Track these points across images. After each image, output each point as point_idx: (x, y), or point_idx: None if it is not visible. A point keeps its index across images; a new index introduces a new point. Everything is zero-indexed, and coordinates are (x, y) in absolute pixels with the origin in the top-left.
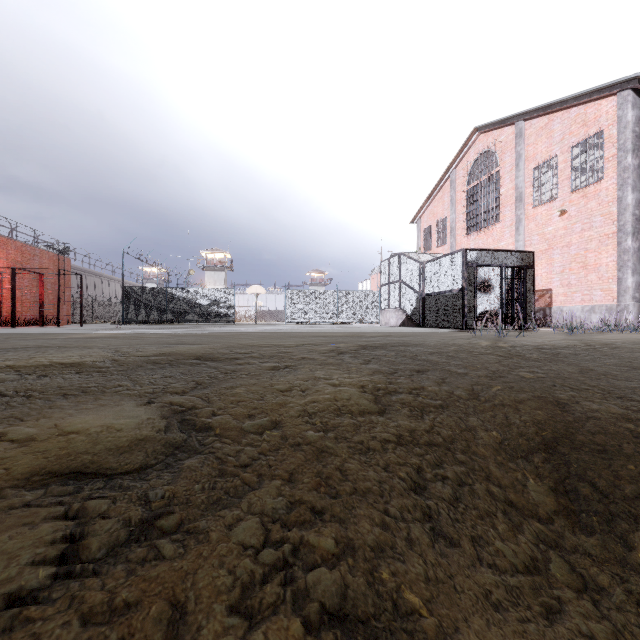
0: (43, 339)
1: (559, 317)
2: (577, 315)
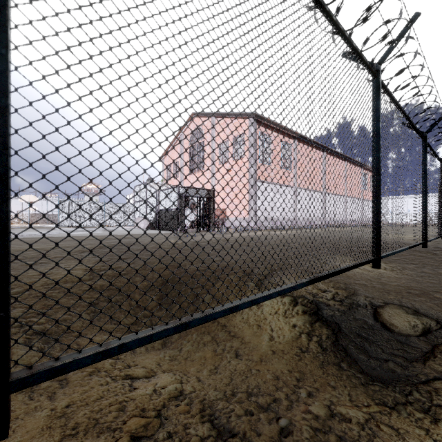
0: None
1: (229, 223)
2: (235, 222)
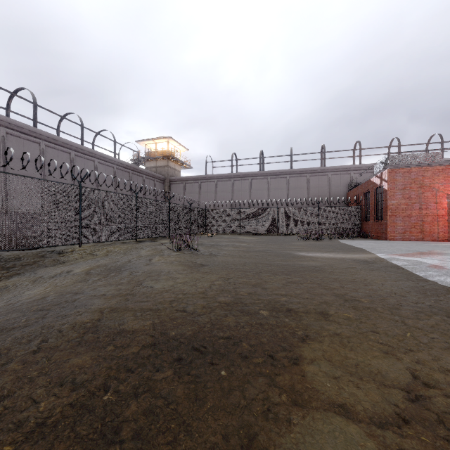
0: (284, 253)
1: None
2: None
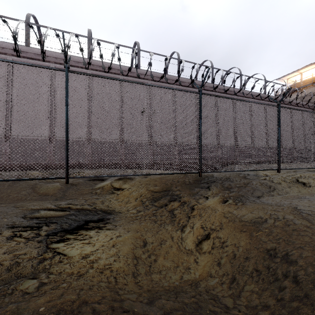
0: None
1: None
2: None
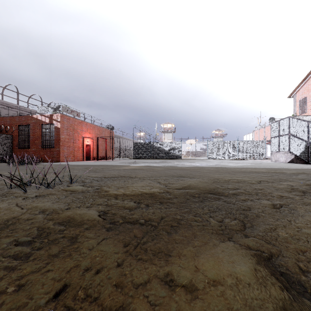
0: (116, 170)
1: None
2: None
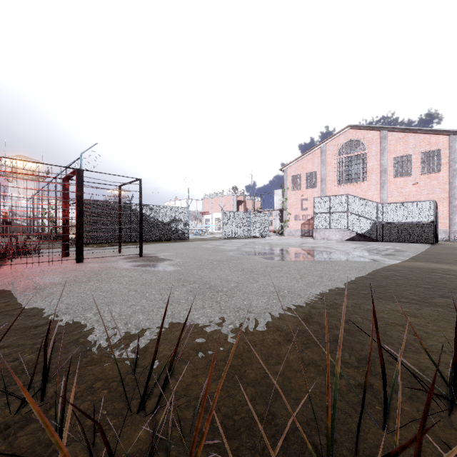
0: None
1: None
2: None
